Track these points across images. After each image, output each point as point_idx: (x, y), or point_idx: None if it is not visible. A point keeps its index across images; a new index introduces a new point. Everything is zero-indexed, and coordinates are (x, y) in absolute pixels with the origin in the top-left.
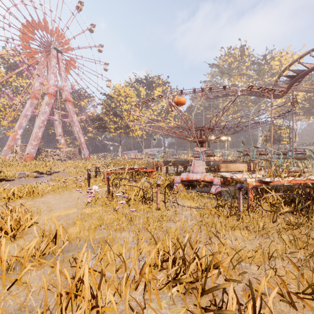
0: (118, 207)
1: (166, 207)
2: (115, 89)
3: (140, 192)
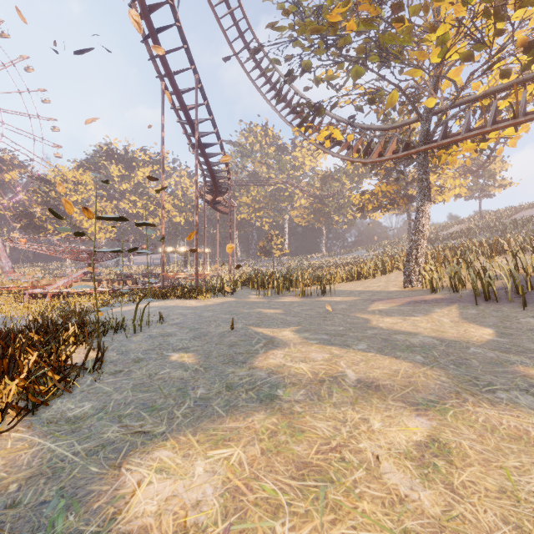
0: None
1: None
2: (57, 171)
3: None
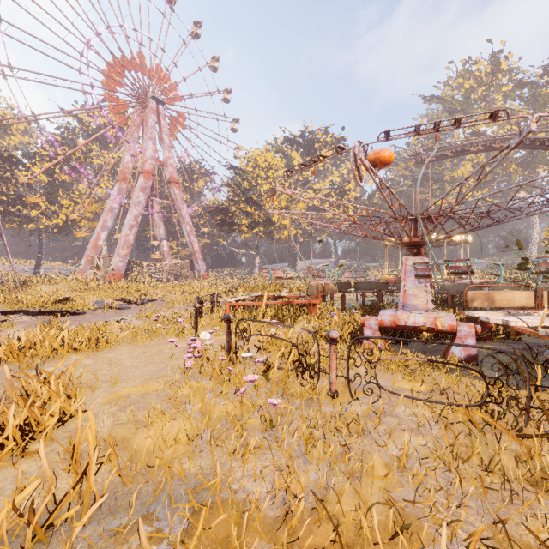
0: (244, 389)
1: (350, 389)
2: (249, 156)
3: (291, 353)
